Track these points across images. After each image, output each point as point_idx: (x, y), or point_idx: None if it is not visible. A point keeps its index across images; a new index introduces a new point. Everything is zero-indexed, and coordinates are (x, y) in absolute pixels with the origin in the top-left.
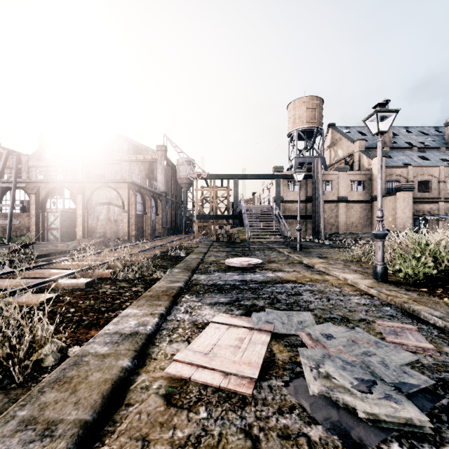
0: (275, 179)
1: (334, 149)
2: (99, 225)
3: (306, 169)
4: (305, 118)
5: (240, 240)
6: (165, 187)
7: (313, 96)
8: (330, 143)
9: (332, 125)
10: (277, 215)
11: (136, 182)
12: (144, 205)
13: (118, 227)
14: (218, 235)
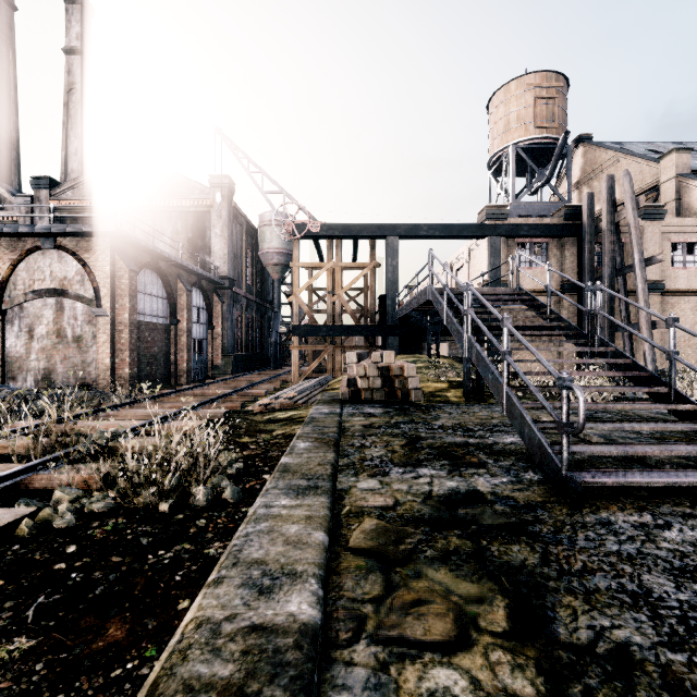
0: (487, 239)
1: (594, 186)
2: (36, 350)
3: (565, 213)
4: (532, 120)
5: (423, 396)
6: (229, 268)
7: (550, 72)
8: (582, 176)
9: (585, 138)
10: (597, 310)
11: (134, 238)
12: (172, 302)
13: (84, 356)
14: (355, 381)
